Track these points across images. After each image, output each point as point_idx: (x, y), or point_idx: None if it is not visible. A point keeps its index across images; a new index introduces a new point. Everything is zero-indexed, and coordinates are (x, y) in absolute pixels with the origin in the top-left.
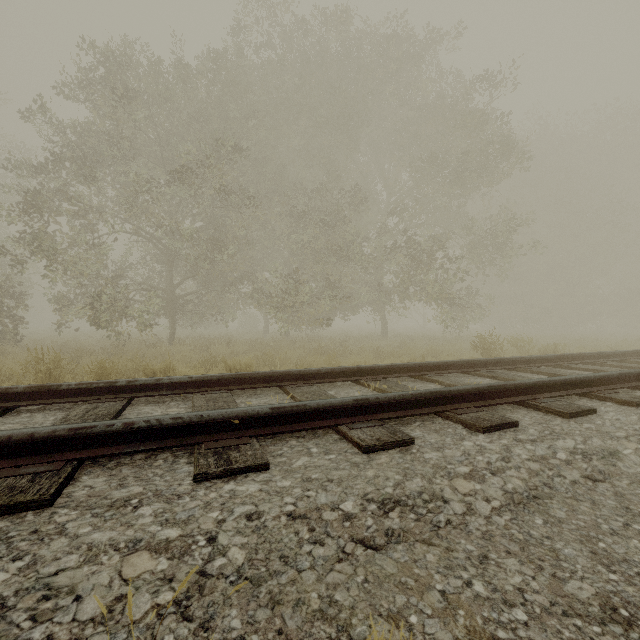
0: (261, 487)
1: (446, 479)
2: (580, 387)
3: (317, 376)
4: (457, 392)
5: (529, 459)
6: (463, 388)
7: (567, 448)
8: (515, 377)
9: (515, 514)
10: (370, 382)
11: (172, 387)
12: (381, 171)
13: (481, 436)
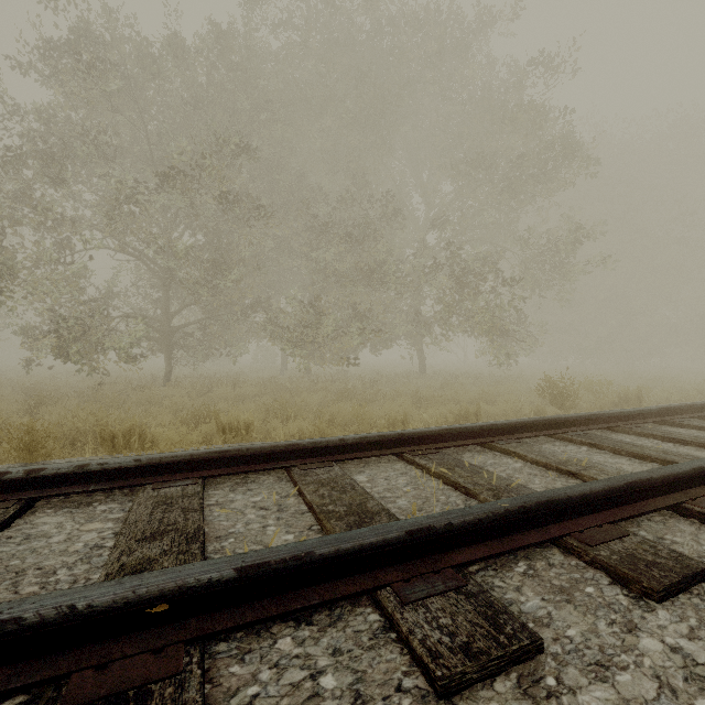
0: None
1: None
2: None
3: (340, 449)
4: (580, 498)
5: None
6: (589, 490)
7: None
8: (624, 445)
9: None
10: (419, 457)
11: (107, 476)
12: (418, 181)
13: (662, 613)
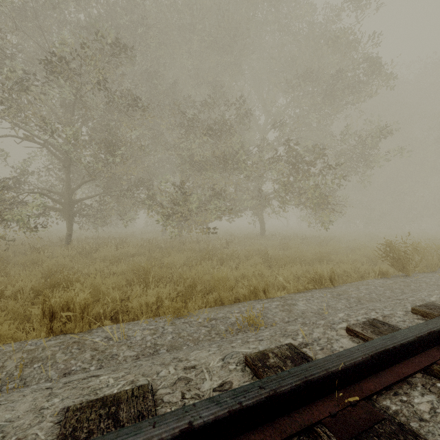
0: None
1: None
2: None
3: None
4: None
5: None
6: None
7: None
8: None
9: None
10: None
11: None
12: (260, 96)
13: None
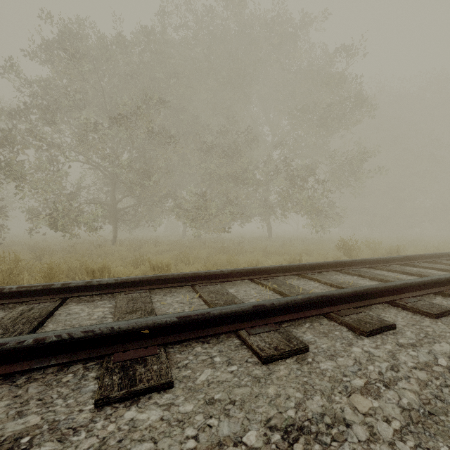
0: (162, 414)
1: (344, 395)
2: (434, 287)
3: (220, 276)
4: (339, 295)
5: (415, 367)
6: (344, 292)
7: (445, 353)
8: (377, 275)
9: (417, 438)
10: (263, 281)
11: (101, 288)
12: (267, 118)
13: (366, 340)
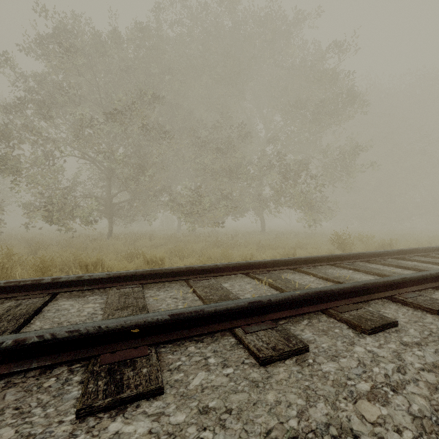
0: (151, 426)
1: (350, 402)
2: (433, 281)
3: (215, 270)
4: (338, 291)
5: (423, 369)
6: (342, 287)
7: None
8: (372, 269)
9: None
10: (258, 275)
11: (92, 282)
12: (261, 114)
13: (368, 339)
